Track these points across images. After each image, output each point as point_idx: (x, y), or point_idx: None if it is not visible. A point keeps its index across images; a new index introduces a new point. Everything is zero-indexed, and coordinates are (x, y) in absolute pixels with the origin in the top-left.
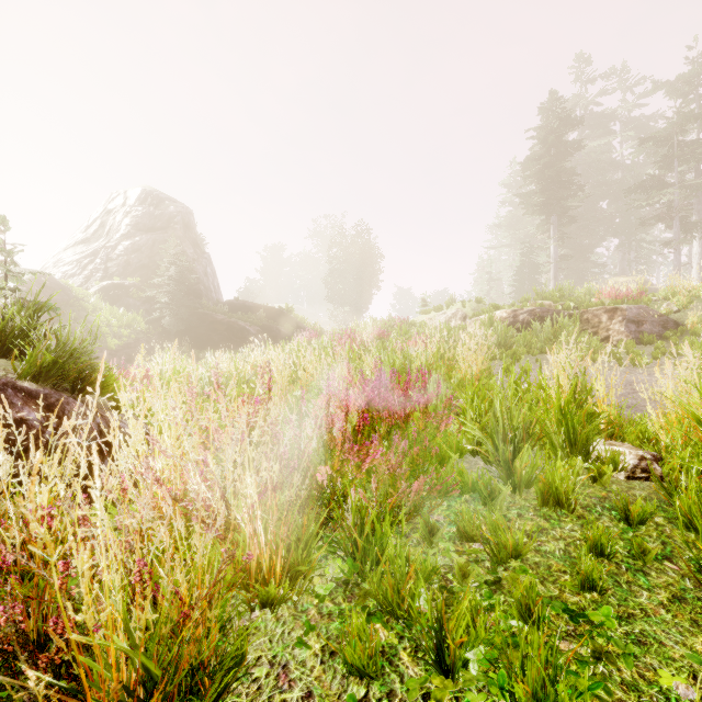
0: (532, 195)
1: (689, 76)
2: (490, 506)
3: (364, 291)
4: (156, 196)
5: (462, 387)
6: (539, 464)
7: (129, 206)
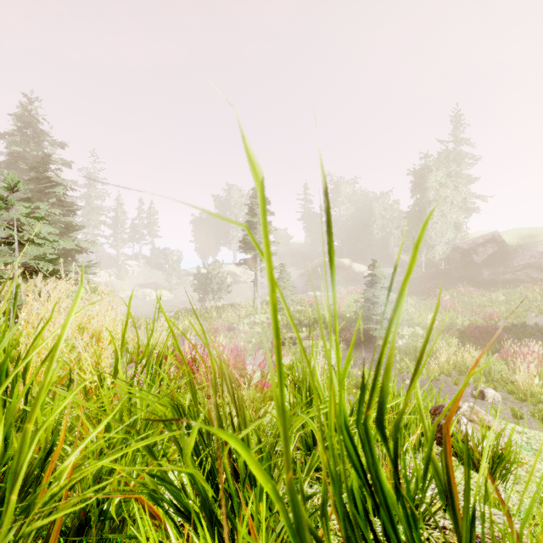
0: None
1: None
2: None
3: None
4: None
5: None
6: None
7: None
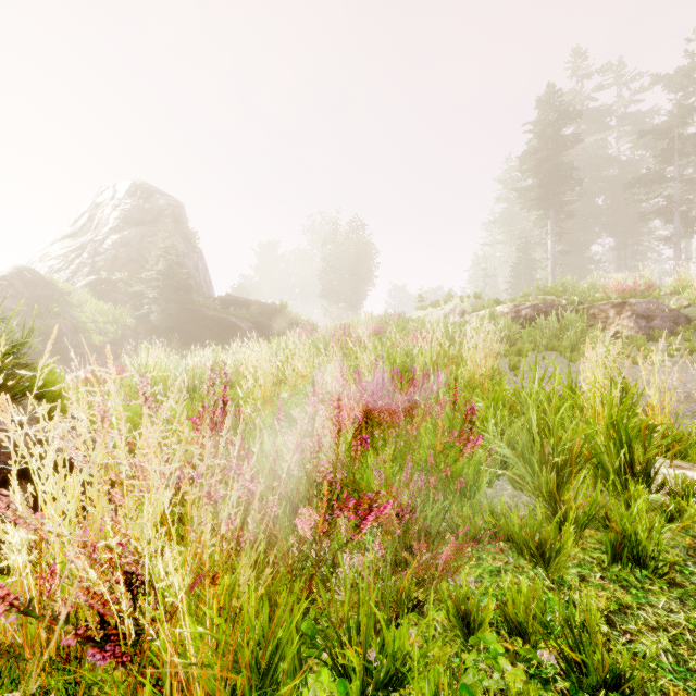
0: (530, 190)
1: (688, 69)
2: (542, 566)
3: (359, 287)
4: (146, 189)
5: (470, 388)
6: (599, 500)
7: (118, 199)
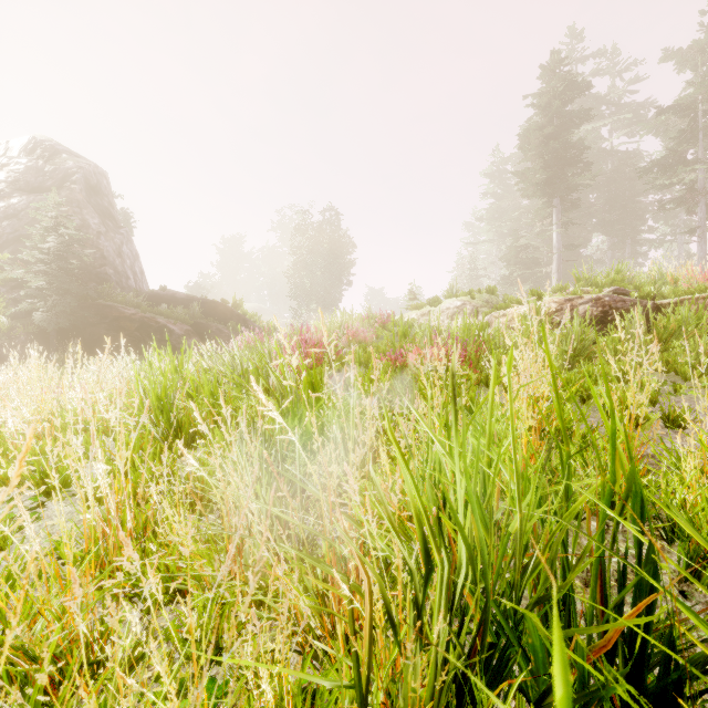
0: (534, 171)
1: (706, 42)
2: None
3: (333, 286)
4: (49, 147)
5: None
6: None
7: (7, 157)
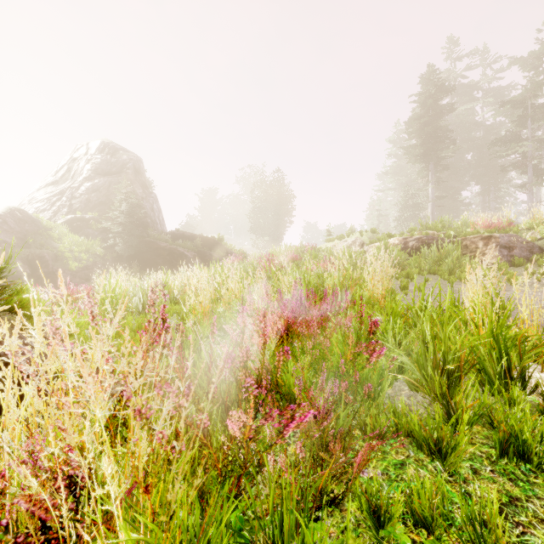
0: (414, 147)
1: (539, 52)
2: (440, 461)
3: (280, 224)
4: (112, 147)
5: (370, 304)
6: (486, 402)
7: (90, 155)
